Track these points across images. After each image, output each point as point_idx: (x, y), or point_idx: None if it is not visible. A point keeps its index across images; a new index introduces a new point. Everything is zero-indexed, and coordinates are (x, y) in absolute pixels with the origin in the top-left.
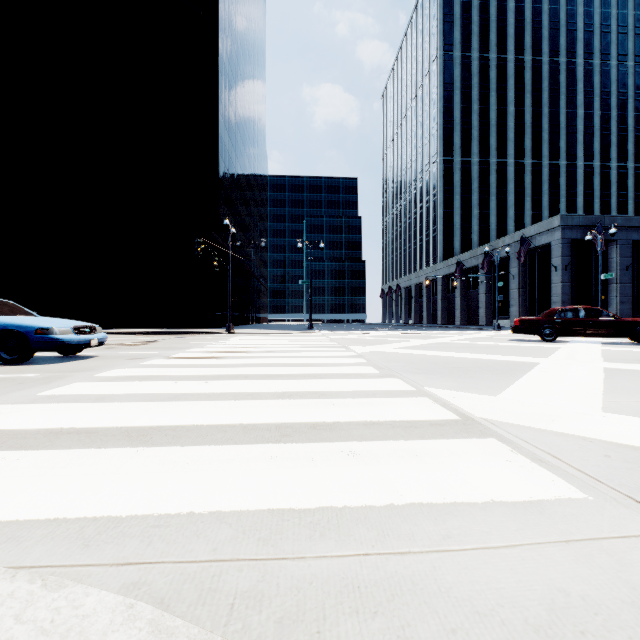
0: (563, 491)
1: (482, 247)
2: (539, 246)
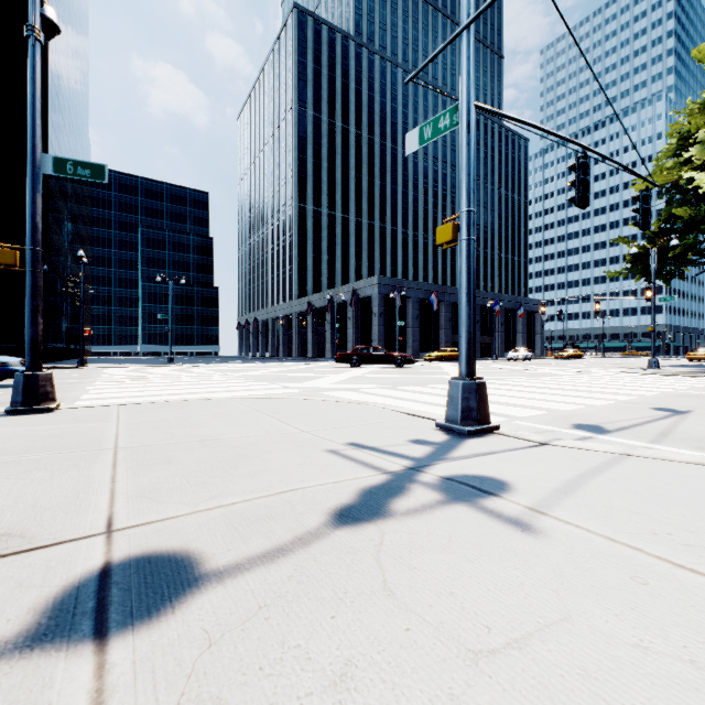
0: (300, 391)
1: (328, 291)
2: (366, 297)
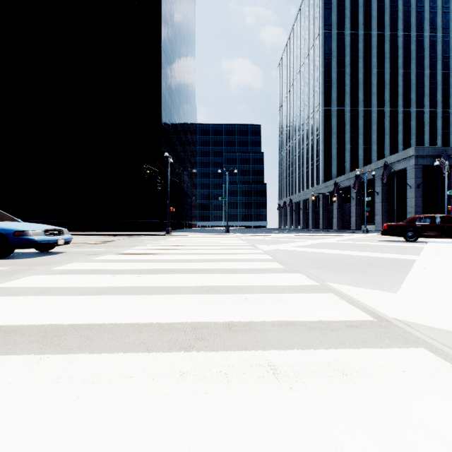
0: None
1: (353, 172)
2: (397, 170)
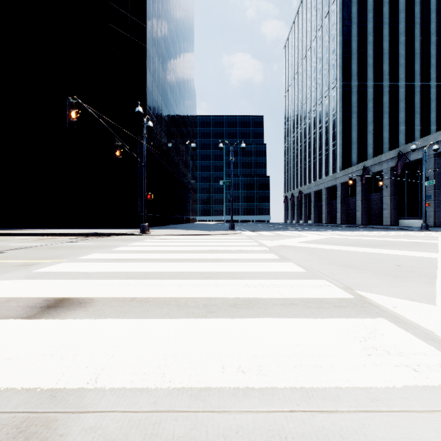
0: None
1: (387, 153)
2: None
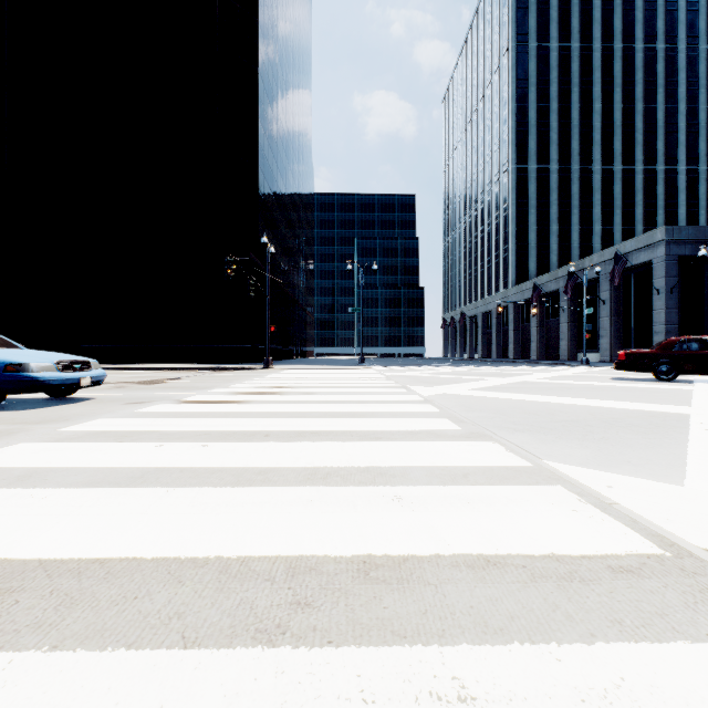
0: None
1: (564, 268)
2: (636, 265)
